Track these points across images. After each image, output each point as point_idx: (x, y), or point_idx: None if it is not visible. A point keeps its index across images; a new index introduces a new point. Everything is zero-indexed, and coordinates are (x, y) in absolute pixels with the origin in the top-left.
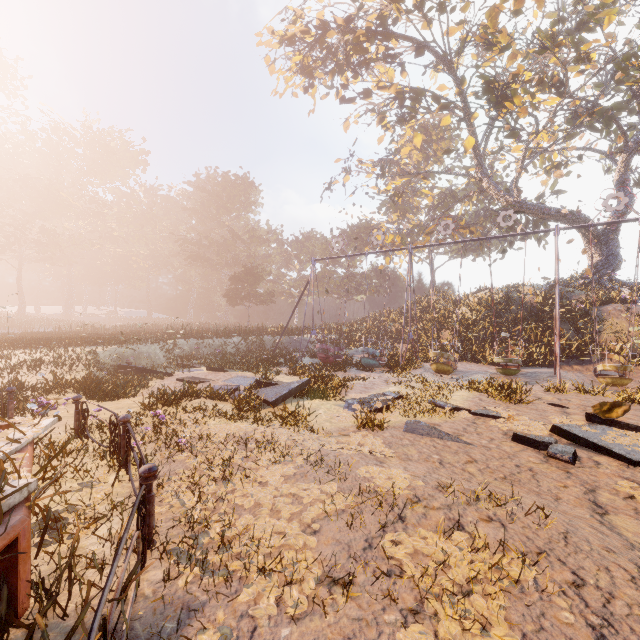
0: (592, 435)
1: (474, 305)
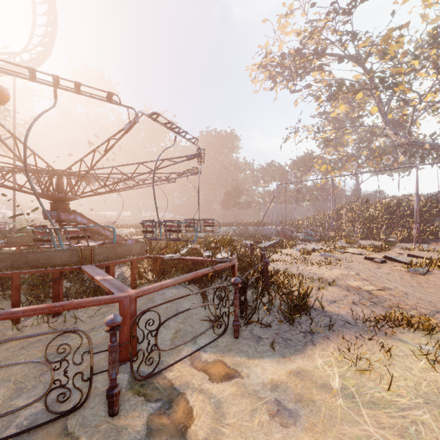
0: (399, 258)
1: (378, 207)
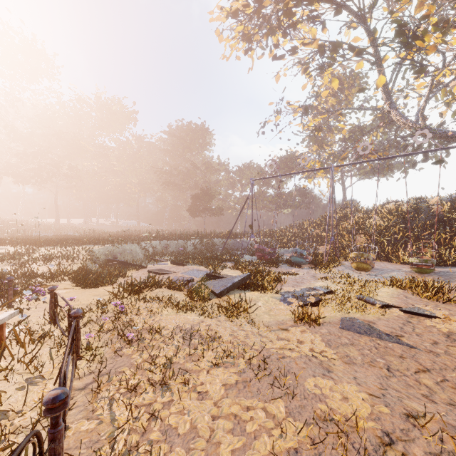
0: None
1: (384, 214)
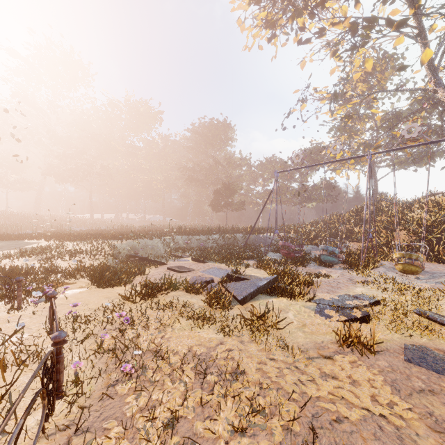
0: None
1: (430, 207)
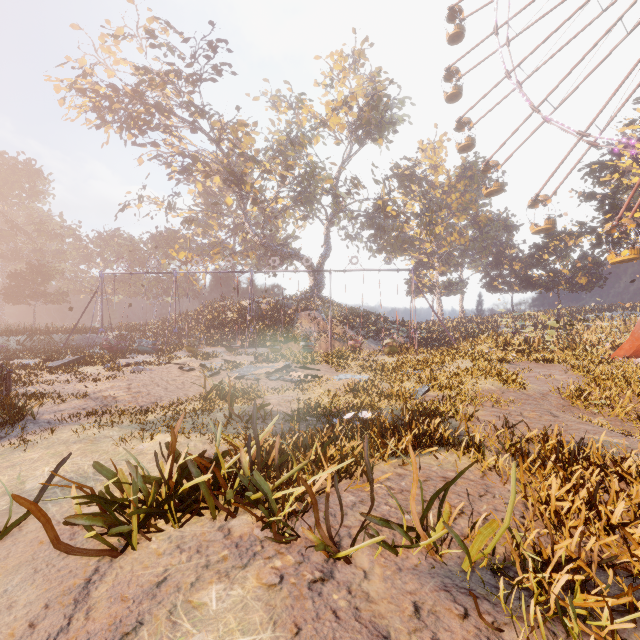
0: (210, 364)
1: (235, 310)
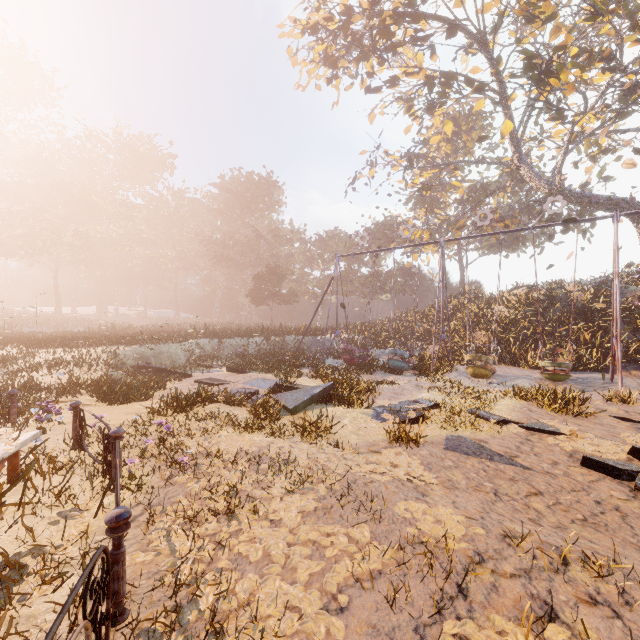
0: None
1: (511, 303)
